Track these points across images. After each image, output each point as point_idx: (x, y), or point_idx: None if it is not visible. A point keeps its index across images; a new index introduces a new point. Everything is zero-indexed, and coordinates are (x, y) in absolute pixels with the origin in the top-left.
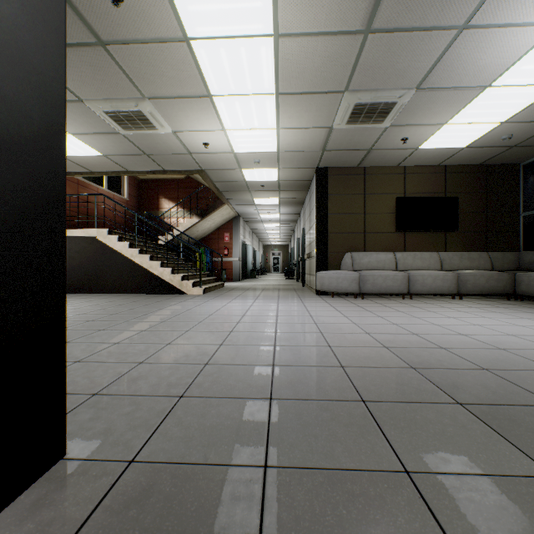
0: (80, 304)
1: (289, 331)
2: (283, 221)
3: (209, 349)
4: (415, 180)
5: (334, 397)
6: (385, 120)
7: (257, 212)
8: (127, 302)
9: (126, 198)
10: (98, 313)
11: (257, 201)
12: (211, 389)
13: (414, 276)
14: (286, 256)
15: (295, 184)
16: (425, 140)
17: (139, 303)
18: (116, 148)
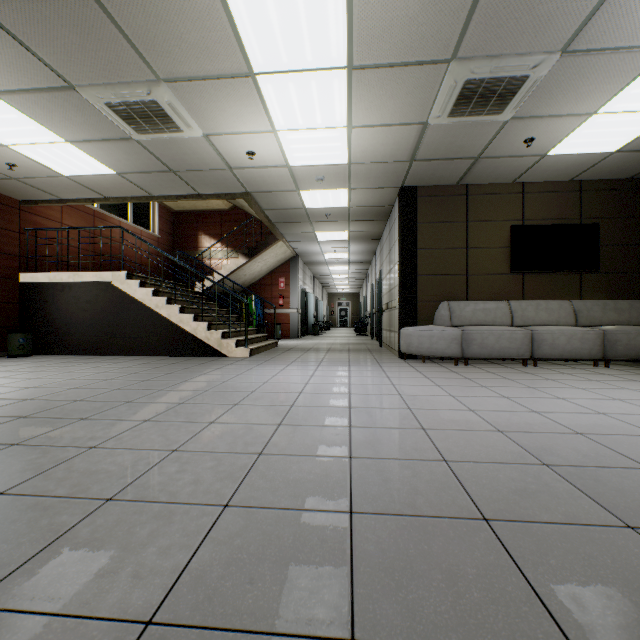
0: (81, 371)
1: (372, 425)
2: (353, 263)
3: (237, 464)
4: (538, 202)
5: (503, 639)
6: (506, 108)
7: (320, 251)
8: (144, 369)
9: (157, 235)
10: (97, 387)
11: (320, 236)
12: (220, 593)
13: (540, 334)
14: (356, 307)
15: (371, 212)
16: (558, 141)
17: (160, 370)
18: (132, 163)
